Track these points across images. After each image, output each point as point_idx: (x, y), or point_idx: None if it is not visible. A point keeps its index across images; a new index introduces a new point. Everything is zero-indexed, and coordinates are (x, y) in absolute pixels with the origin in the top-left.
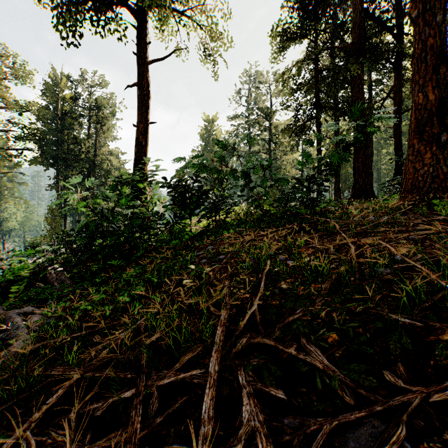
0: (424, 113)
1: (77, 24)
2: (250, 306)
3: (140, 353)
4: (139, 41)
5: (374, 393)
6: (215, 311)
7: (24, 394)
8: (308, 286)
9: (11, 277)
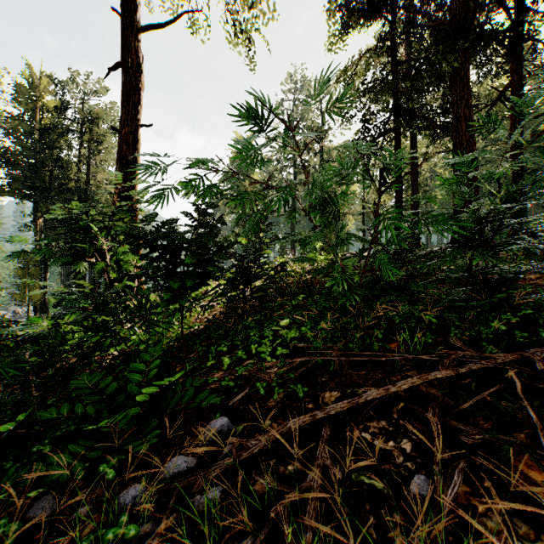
0: None
1: None
2: None
3: None
4: None
5: None
6: None
7: None
8: None
9: None
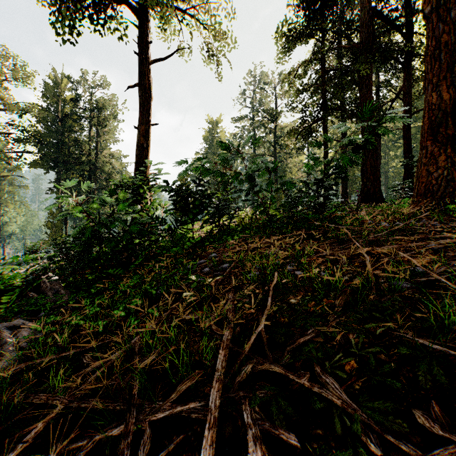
0: (438, 114)
1: (75, 21)
2: (256, 323)
3: (132, 379)
4: (140, 40)
5: (404, 438)
6: (217, 329)
7: (0, 426)
8: (319, 301)
9: (2, 287)
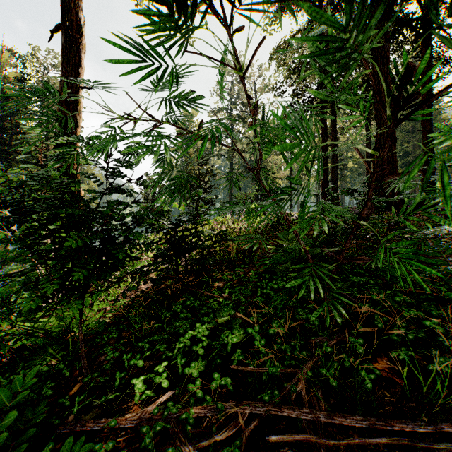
0: None
1: None
2: None
3: None
4: None
5: None
6: None
7: None
8: None
9: None
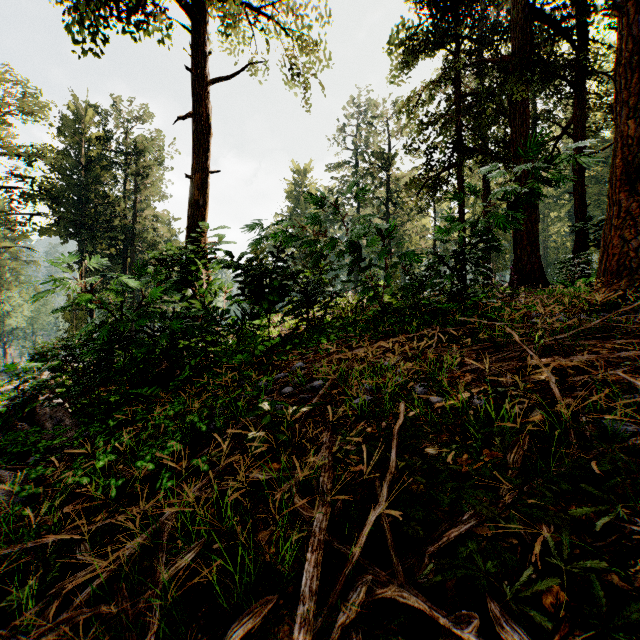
0: (637, 151)
1: (98, 21)
2: (370, 491)
3: (150, 605)
4: (195, 50)
5: None
6: (304, 506)
7: None
8: (476, 454)
9: None
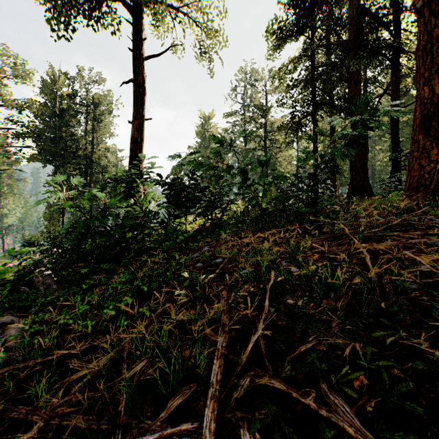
0: (430, 107)
1: (70, 18)
2: (252, 326)
3: (119, 391)
4: (135, 37)
5: None
6: (211, 334)
7: None
8: (319, 303)
9: None
